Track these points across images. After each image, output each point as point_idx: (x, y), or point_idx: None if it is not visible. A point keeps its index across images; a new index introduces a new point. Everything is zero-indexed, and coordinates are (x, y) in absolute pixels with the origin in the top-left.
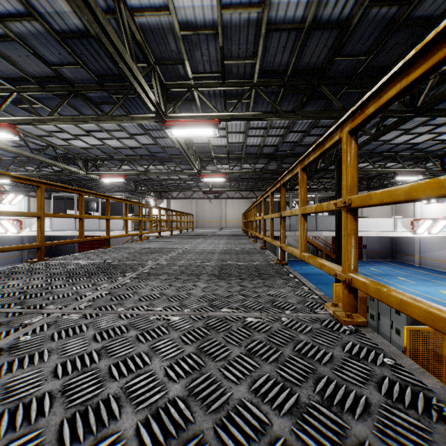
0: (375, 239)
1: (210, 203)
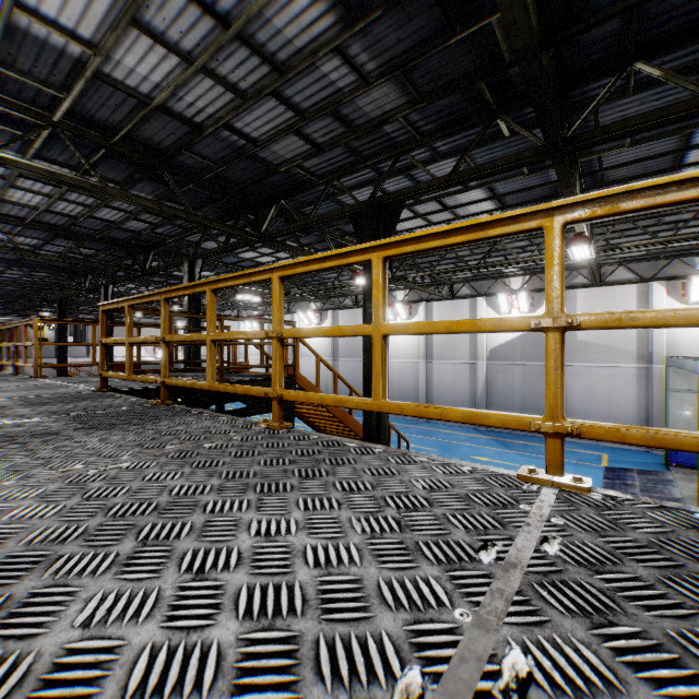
0: (151, 366)
1: None
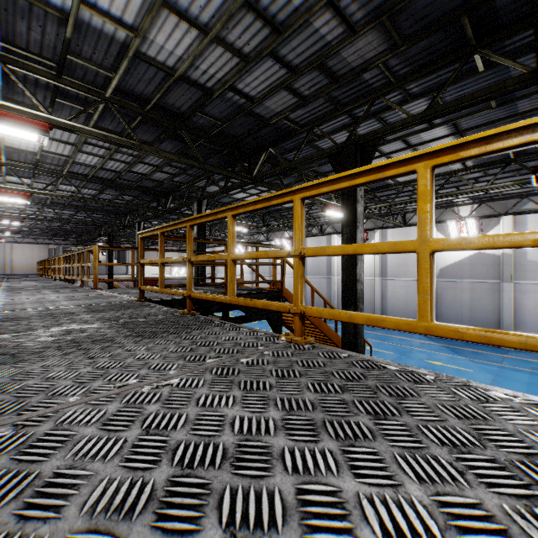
0: (168, 281)
1: None
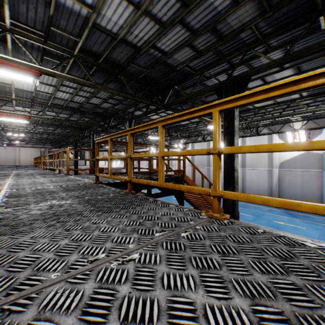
0: None
1: (6, 149)
